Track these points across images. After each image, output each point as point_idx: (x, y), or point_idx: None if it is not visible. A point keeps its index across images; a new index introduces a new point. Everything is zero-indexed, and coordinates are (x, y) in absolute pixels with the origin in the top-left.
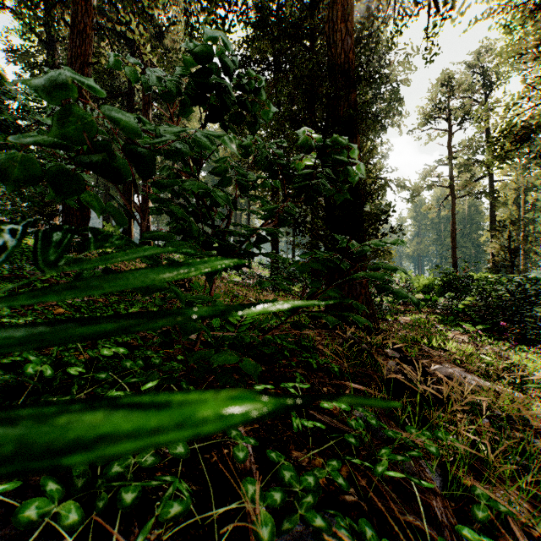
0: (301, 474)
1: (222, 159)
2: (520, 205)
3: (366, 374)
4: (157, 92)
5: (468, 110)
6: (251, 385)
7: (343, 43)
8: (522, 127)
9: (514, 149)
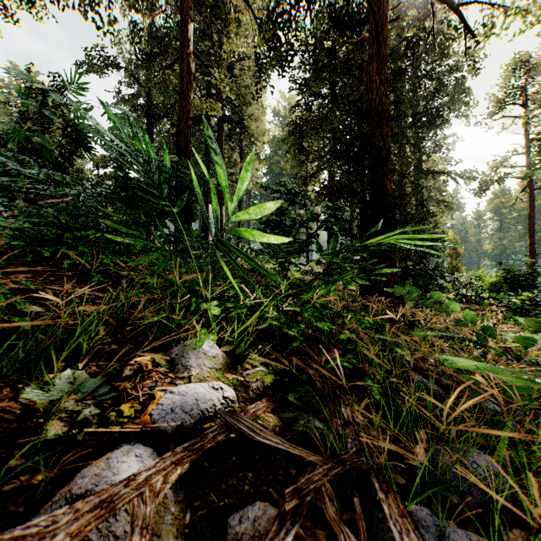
0: None
1: None
2: None
3: None
4: (228, 116)
5: None
6: None
7: (377, 91)
8: None
9: None
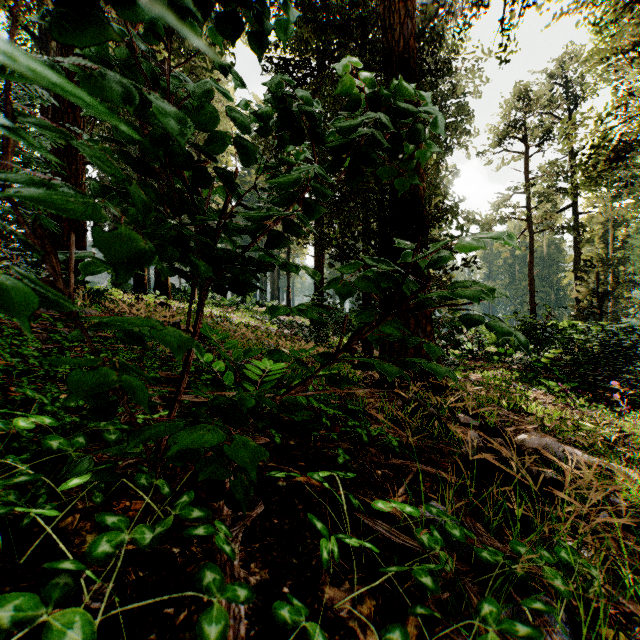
0: (337, 637)
1: (202, 90)
2: (608, 243)
3: (435, 449)
4: None
5: (549, 128)
6: (271, 470)
7: (402, 27)
8: (620, 140)
9: (609, 168)
